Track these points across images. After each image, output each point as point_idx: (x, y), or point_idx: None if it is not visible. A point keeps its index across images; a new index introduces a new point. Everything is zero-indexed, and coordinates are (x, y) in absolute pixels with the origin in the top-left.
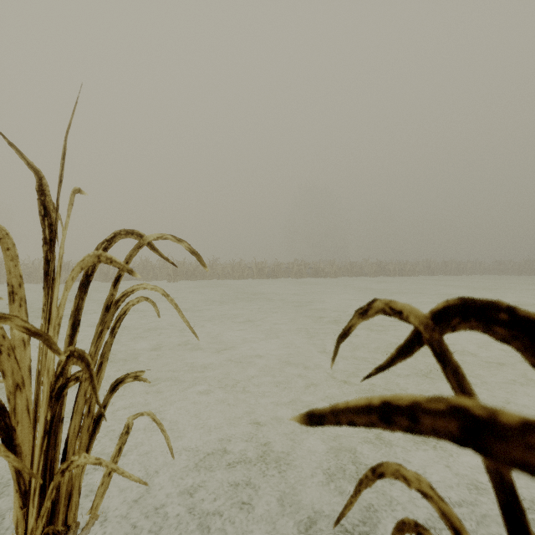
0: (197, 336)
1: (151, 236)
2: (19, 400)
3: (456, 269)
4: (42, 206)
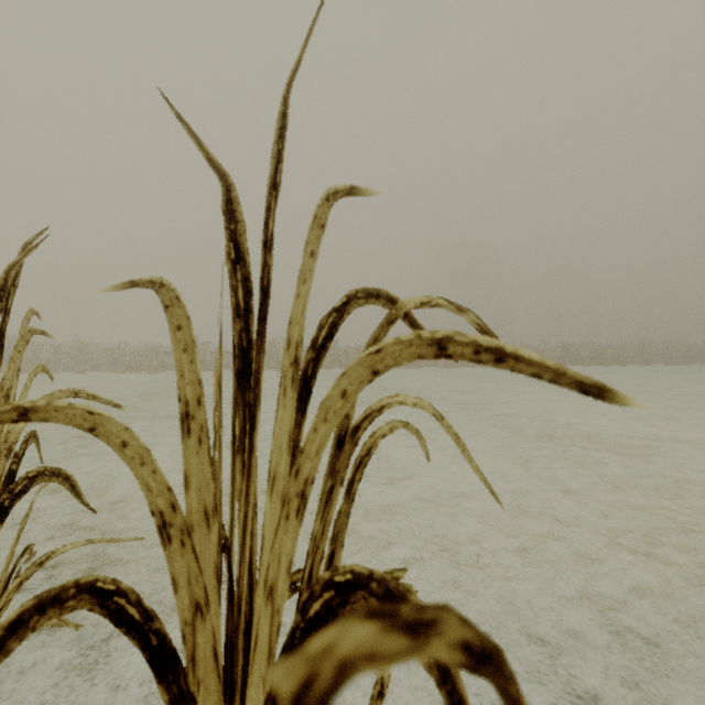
0: (499, 500)
1: (410, 300)
2: (200, 637)
3: (686, 355)
4: (230, 243)
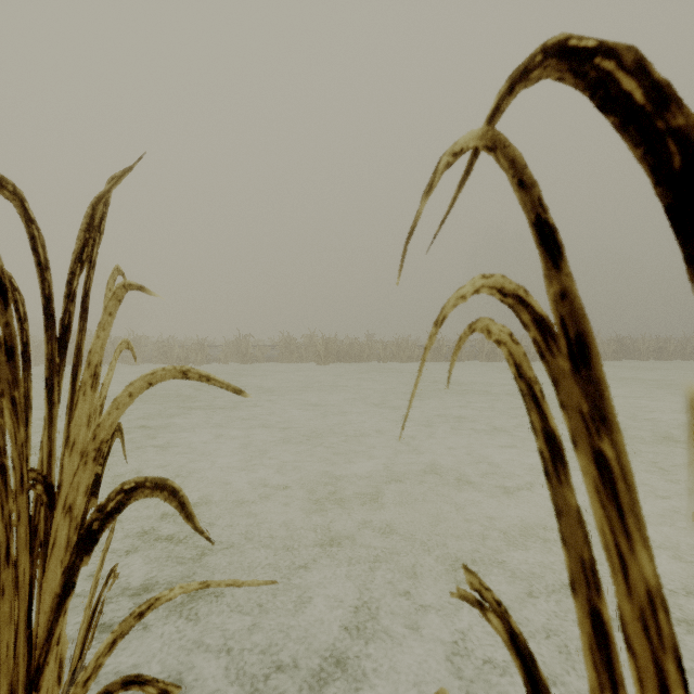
0: None
1: None
2: None
3: None
4: None
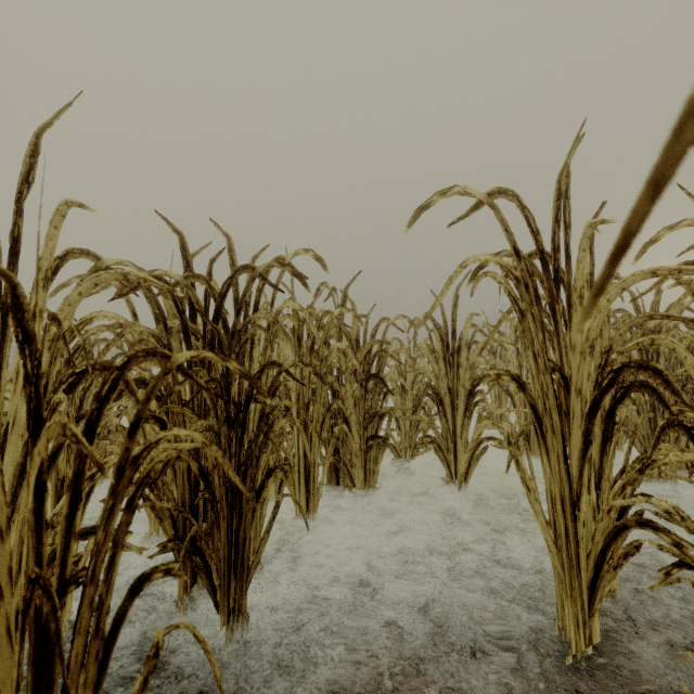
0: None
1: None
2: None
3: None
4: None
